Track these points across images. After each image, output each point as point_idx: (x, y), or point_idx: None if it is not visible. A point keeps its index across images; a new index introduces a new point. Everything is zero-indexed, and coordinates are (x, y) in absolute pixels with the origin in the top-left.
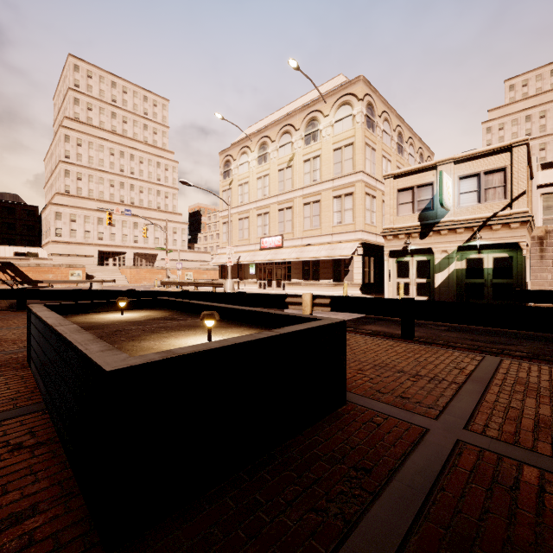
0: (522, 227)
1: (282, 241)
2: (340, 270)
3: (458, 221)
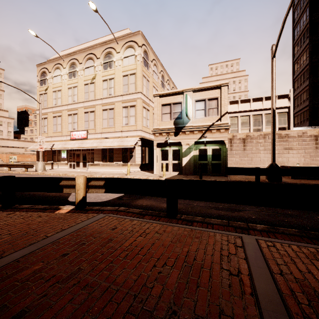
0: (226, 132)
1: (87, 134)
2: (127, 155)
3: (195, 126)
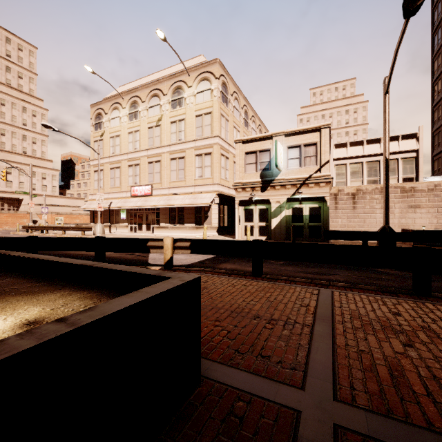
0: (327, 186)
1: (152, 190)
2: (201, 215)
3: (287, 179)
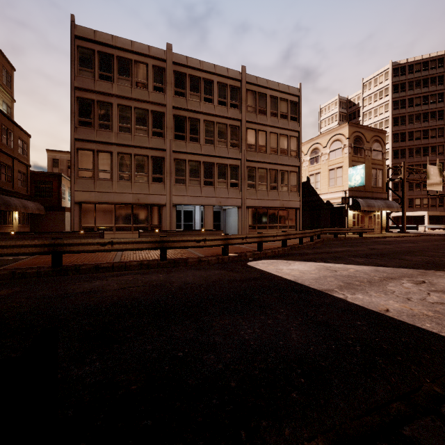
0: None
1: None
2: None
3: None
